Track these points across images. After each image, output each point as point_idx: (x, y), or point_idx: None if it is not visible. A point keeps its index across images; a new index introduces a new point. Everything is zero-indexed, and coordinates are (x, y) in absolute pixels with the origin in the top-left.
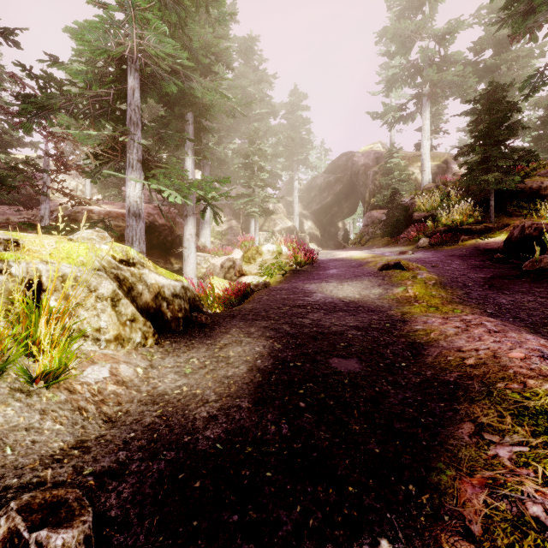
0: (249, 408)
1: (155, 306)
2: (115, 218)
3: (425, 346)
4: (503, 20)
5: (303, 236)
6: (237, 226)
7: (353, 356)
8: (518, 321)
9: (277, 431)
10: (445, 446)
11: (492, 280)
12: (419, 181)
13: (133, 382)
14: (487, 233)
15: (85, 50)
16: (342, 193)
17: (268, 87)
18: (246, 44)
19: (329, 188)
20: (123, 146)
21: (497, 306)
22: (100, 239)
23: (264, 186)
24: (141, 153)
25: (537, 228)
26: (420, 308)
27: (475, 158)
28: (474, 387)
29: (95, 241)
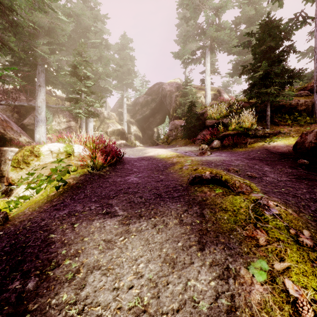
0: None
1: None
2: None
3: None
4: None
5: (129, 136)
6: (75, 126)
7: None
8: None
9: None
10: None
11: None
12: (203, 102)
13: None
14: (266, 137)
15: None
16: (155, 108)
17: (106, 32)
18: None
19: (147, 105)
20: None
21: None
22: None
23: (91, 93)
24: None
25: None
26: None
27: (260, 73)
28: None
29: None
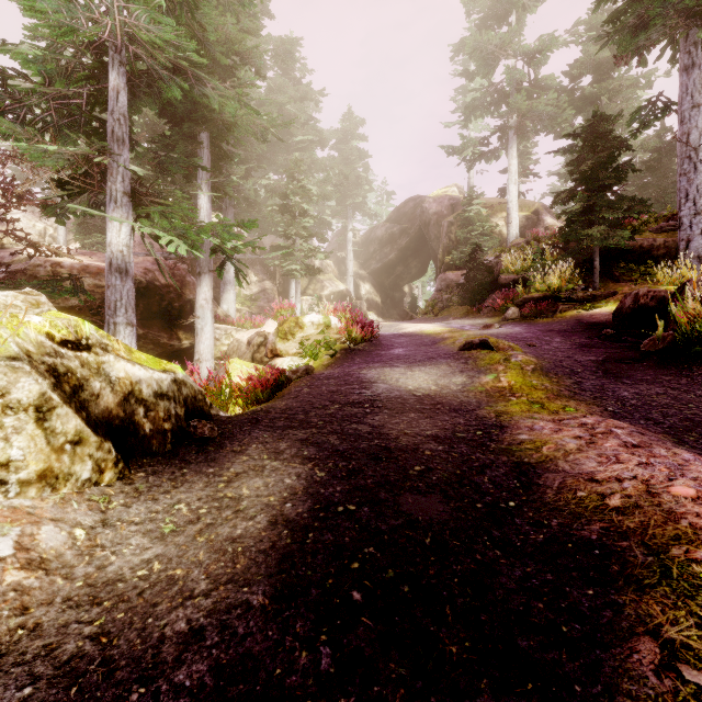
0: (264, 607)
1: (123, 415)
2: (95, 275)
3: (537, 469)
4: (609, 35)
5: (359, 303)
6: (272, 289)
7: (434, 490)
8: (652, 424)
9: (312, 665)
10: (618, 697)
11: (606, 364)
12: (505, 235)
13: (61, 559)
14: (591, 302)
15: (39, 25)
16: (408, 248)
17: (314, 108)
18: (283, 46)
19: (392, 242)
20: (104, 172)
21: (620, 402)
22: (29, 306)
23: (307, 236)
24: (129, 183)
25: (654, 296)
26: (520, 406)
27: (577, 207)
28: (635, 555)
29: (20, 310)
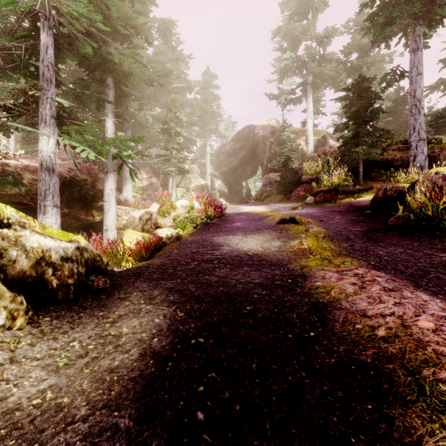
0: (129, 428)
1: (35, 275)
2: (33, 172)
3: (328, 307)
4: (368, 28)
5: (214, 193)
6: (157, 183)
7: (259, 324)
8: (399, 273)
9: None
10: None
11: (368, 233)
12: (305, 151)
13: None
14: (357, 193)
15: None
16: (245, 158)
17: (185, 67)
18: (164, 25)
19: (235, 154)
20: (37, 102)
21: (378, 258)
22: None
23: (180, 149)
24: (55, 109)
25: (396, 190)
26: (316, 261)
27: (349, 134)
28: (399, 375)
29: None
